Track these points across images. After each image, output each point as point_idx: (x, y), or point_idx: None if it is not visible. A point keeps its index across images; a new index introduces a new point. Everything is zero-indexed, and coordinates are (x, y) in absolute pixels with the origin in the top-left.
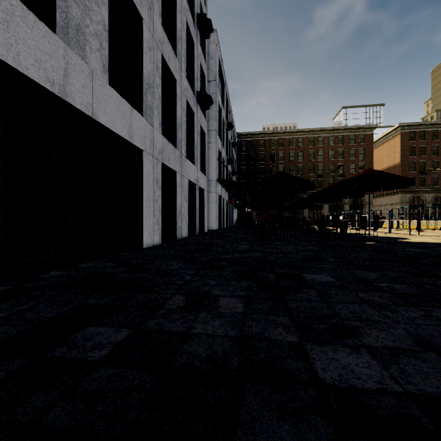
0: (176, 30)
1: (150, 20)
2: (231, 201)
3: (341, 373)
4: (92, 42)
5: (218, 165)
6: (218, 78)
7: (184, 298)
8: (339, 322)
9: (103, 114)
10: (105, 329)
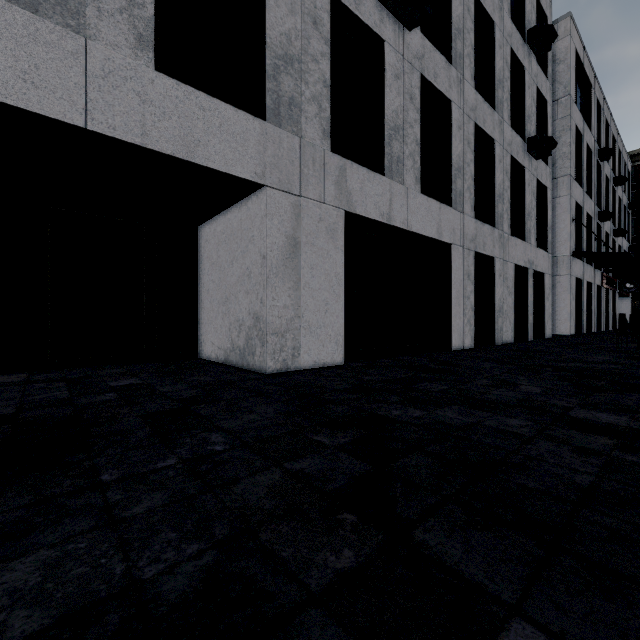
0: (493, 76)
1: (460, 95)
2: (612, 285)
3: (587, 416)
4: (407, 163)
5: (573, 230)
6: (573, 87)
7: (489, 381)
8: (632, 408)
9: (415, 223)
10: (434, 384)
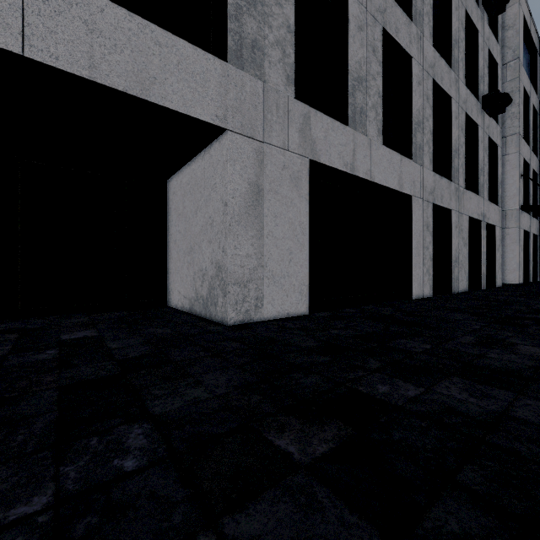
0: (450, 36)
1: (419, 51)
2: None
3: None
4: (370, 115)
5: (522, 185)
6: (522, 51)
7: (475, 338)
8: None
9: (377, 174)
10: (413, 342)
